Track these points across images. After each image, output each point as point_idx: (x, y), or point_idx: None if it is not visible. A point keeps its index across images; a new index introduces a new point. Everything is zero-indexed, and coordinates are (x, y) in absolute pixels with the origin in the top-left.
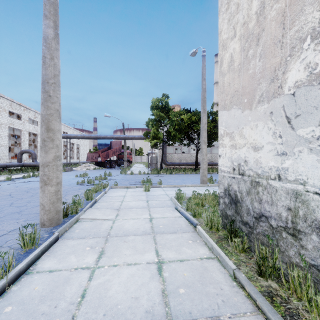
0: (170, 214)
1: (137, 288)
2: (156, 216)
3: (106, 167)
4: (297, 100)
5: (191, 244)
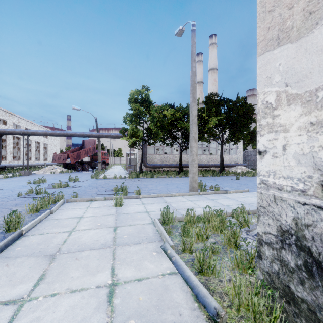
0: (153, 266)
1: None
2: (124, 274)
3: (77, 169)
4: None
5: None
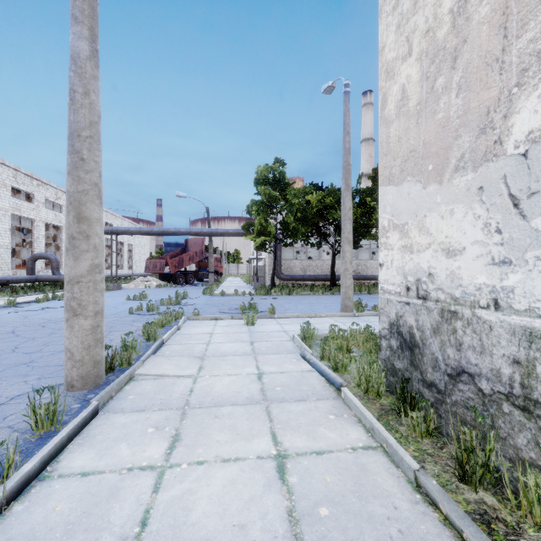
0: (293, 367)
1: (242, 506)
2: (268, 369)
3: (179, 283)
4: (532, 166)
5: (333, 422)
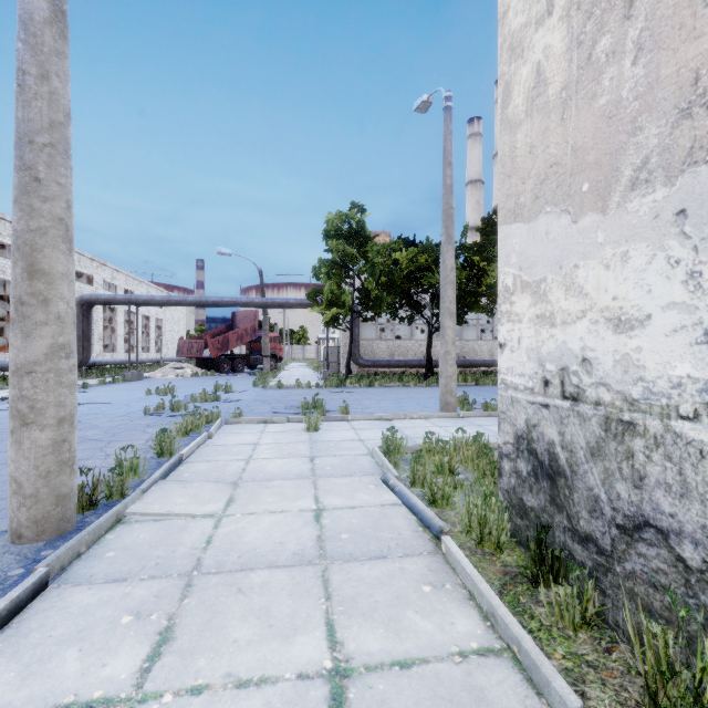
0: (370, 497)
1: None
2: (332, 502)
3: (223, 370)
4: None
5: (429, 599)
